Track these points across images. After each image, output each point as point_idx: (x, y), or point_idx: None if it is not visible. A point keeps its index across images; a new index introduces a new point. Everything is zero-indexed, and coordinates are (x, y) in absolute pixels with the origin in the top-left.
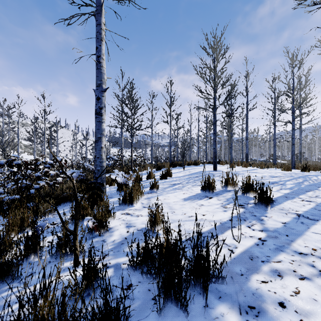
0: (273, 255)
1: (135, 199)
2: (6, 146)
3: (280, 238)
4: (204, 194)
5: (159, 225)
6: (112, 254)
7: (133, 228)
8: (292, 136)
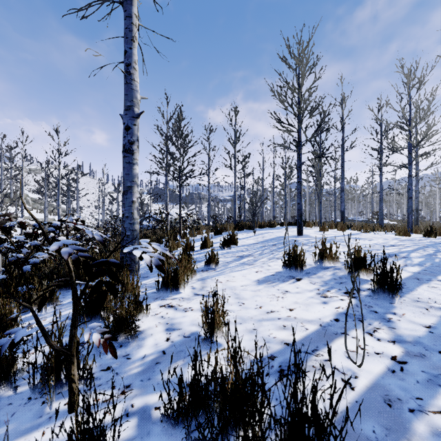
0: (427, 395)
1: (182, 282)
2: (1, 201)
3: (429, 358)
4: (288, 273)
5: (219, 330)
6: (137, 385)
7: (176, 334)
8: (409, 186)
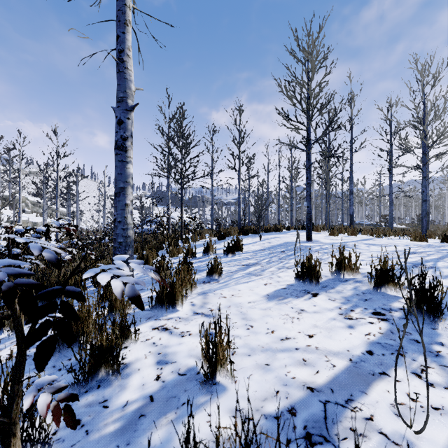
0: None
1: (180, 298)
2: None
3: None
4: (301, 286)
5: (223, 367)
6: None
7: (169, 369)
8: (423, 188)
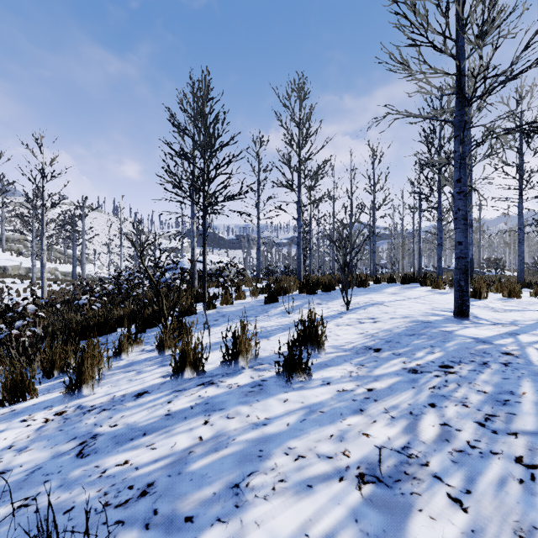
0: None
1: None
2: None
3: None
4: None
5: None
6: None
7: None
8: None
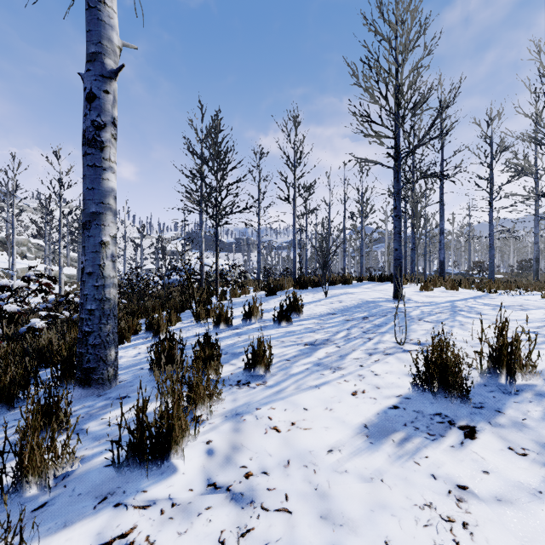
0: None
1: (180, 442)
2: None
3: None
4: (429, 402)
5: None
6: None
7: None
8: None
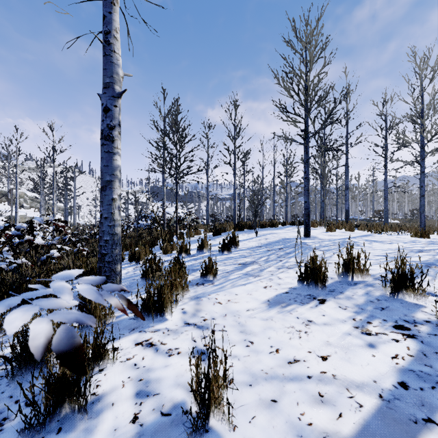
0: None
1: (169, 305)
2: None
3: None
4: (306, 290)
5: (217, 408)
6: None
7: (150, 405)
8: (421, 183)
